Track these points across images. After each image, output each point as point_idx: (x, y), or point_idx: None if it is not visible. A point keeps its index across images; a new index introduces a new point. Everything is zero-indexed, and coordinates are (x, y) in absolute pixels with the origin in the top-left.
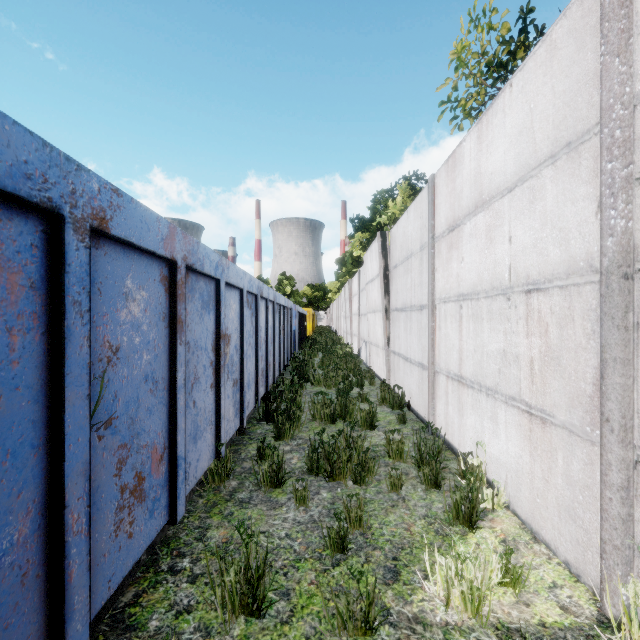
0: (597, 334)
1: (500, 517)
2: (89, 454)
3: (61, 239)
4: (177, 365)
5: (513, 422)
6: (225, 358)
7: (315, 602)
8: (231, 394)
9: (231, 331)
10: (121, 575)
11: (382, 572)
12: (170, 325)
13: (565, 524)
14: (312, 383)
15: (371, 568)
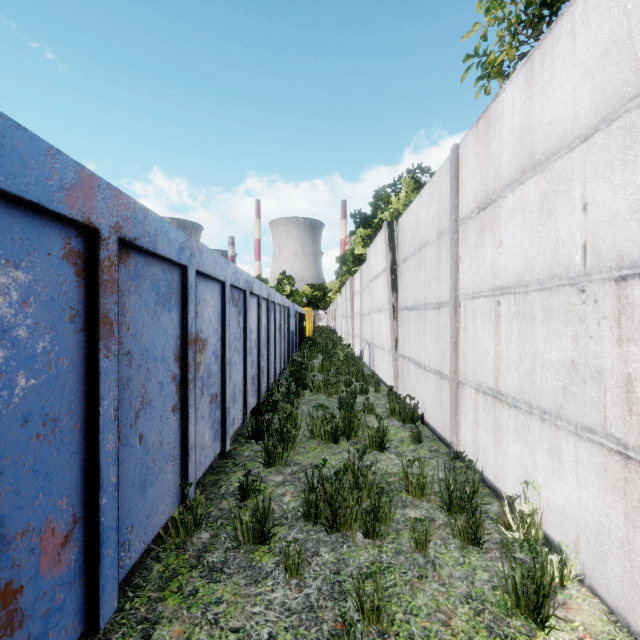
0: None
1: (574, 599)
2: None
3: None
4: (99, 389)
5: (591, 463)
6: (197, 369)
7: None
8: (207, 413)
9: (207, 334)
10: None
11: None
12: (88, 328)
13: None
14: (311, 390)
15: None
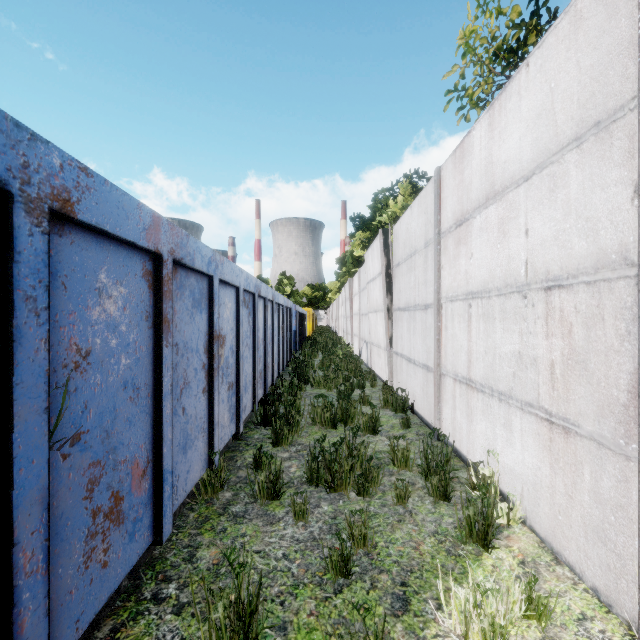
0: (633, 335)
1: (516, 534)
2: (48, 478)
3: (8, 221)
4: (162, 369)
5: (530, 430)
6: (219, 360)
7: (315, 638)
8: (226, 398)
9: (226, 331)
10: (93, 612)
11: (390, 600)
12: (155, 325)
13: (593, 546)
14: (312, 385)
15: (377, 596)
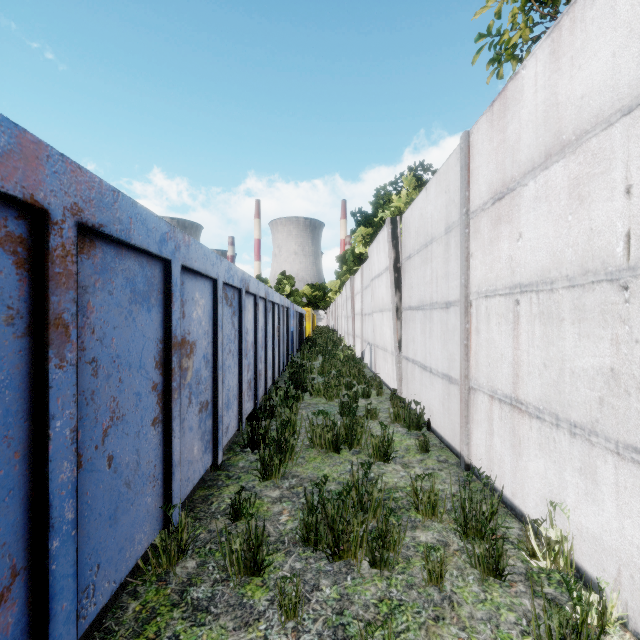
0: None
1: None
2: None
3: None
4: (49, 407)
5: (636, 489)
6: (184, 375)
7: None
8: (196, 424)
9: (196, 336)
10: None
11: None
12: (34, 331)
13: None
14: (311, 393)
15: None
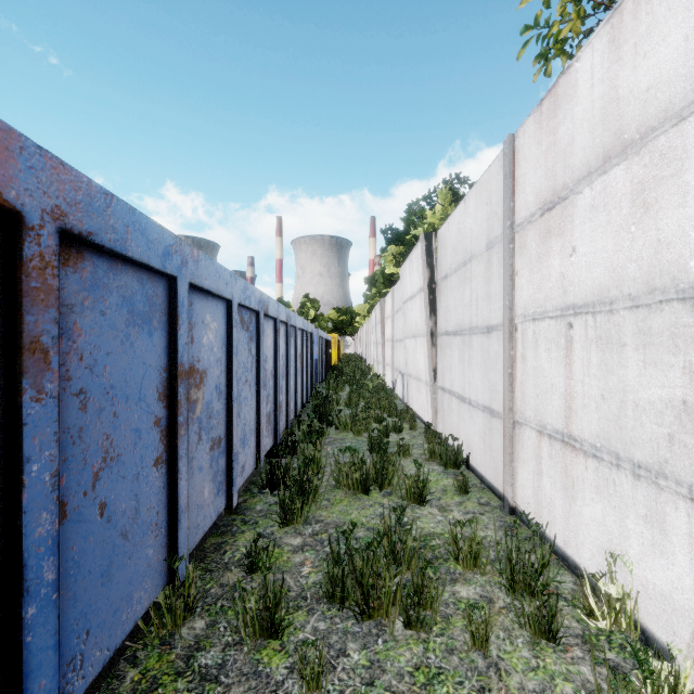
0: None
1: None
2: None
3: None
4: (22, 448)
5: None
6: (193, 408)
7: None
8: (207, 463)
9: (207, 364)
10: None
11: None
12: (5, 357)
13: None
14: (337, 427)
15: None
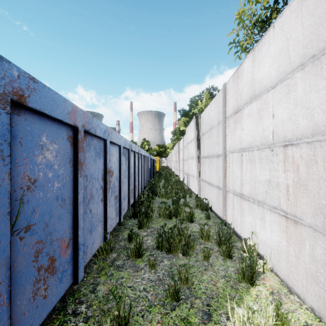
0: None
1: (268, 277)
2: (10, 251)
3: None
4: (78, 189)
5: (275, 221)
6: (110, 184)
7: None
8: (113, 204)
9: (113, 169)
10: (38, 323)
11: (201, 314)
12: (74, 165)
13: (311, 285)
14: (159, 196)
15: (194, 312)
